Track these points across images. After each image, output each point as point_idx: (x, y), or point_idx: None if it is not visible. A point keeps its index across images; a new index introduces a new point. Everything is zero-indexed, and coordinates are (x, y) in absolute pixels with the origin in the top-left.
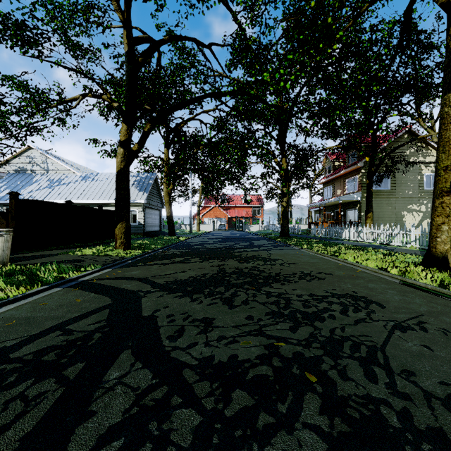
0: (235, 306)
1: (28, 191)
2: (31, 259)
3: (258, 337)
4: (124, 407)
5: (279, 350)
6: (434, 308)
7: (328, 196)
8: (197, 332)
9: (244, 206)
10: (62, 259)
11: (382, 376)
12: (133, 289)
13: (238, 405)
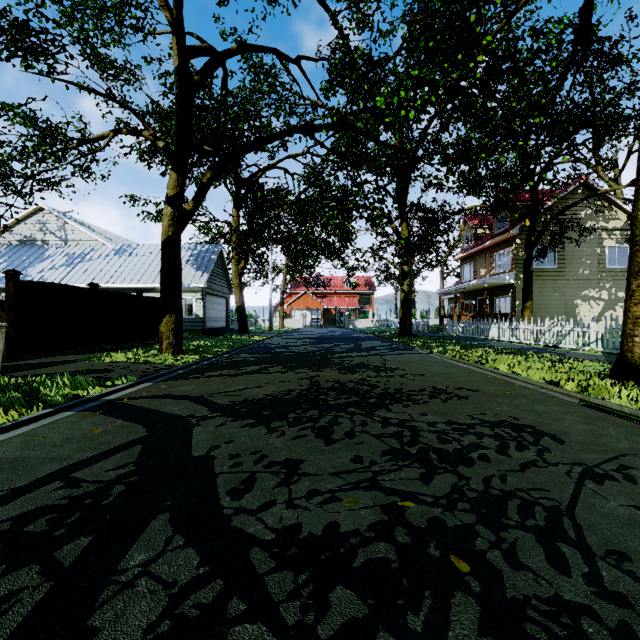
0: (334, 440)
1: (38, 270)
2: (35, 368)
3: (372, 493)
4: (147, 620)
5: (405, 515)
6: (639, 443)
7: (468, 277)
8: (275, 484)
9: (348, 292)
10: (81, 368)
11: (576, 562)
12: (181, 413)
13: (340, 617)
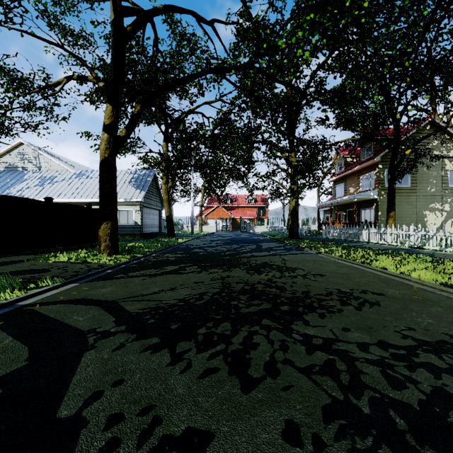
0: (252, 380)
1: (18, 189)
2: None
3: None
4: None
5: None
6: None
7: (339, 194)
8: None
9: (249, 206)
10: (21, 268)
11: None
12: (83, 326)
13: None
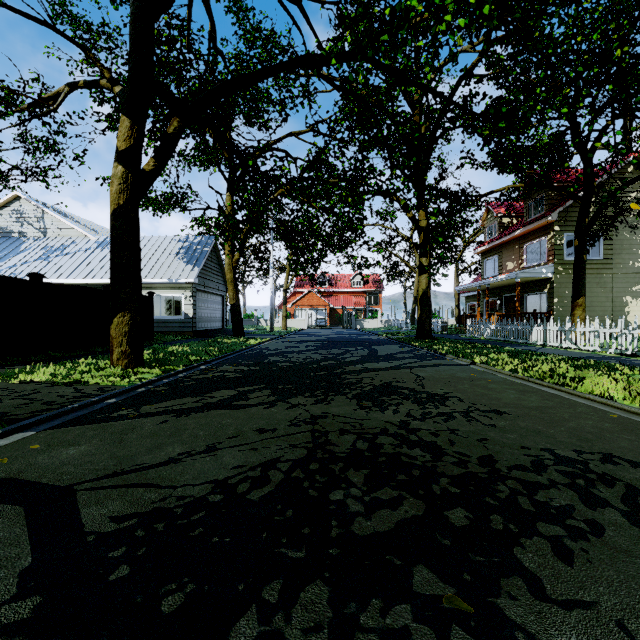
0: None
1: (10, 264)
2: None
3: None
4: None
5: None
6: None
7: (491, 272)
8: None
9: (354, 290)
10: None
11: None
12: None
13: None
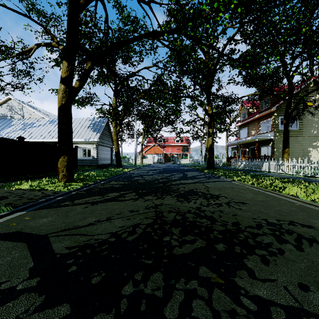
0: None
1: (6, 132)
2: None
3: None
4: None
5: None
6: None
7: (244, 136)
8: None
9: (176, 145)
10: None
11: None
12: None
13: None
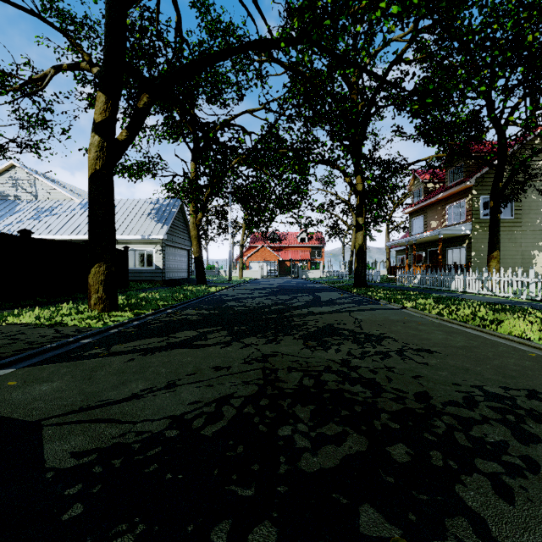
0: None
1: (6, 223)
2: None
3: None
4: None
5: None
6: None
7: (417, 230)
8: None
9: (300, 246)
10: None
11: None
12: None
13: None
